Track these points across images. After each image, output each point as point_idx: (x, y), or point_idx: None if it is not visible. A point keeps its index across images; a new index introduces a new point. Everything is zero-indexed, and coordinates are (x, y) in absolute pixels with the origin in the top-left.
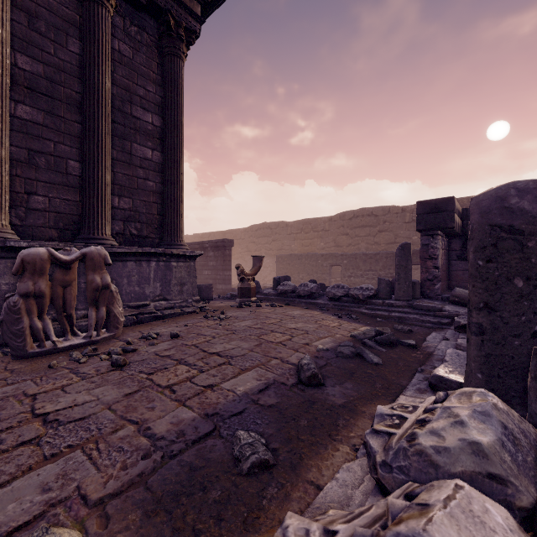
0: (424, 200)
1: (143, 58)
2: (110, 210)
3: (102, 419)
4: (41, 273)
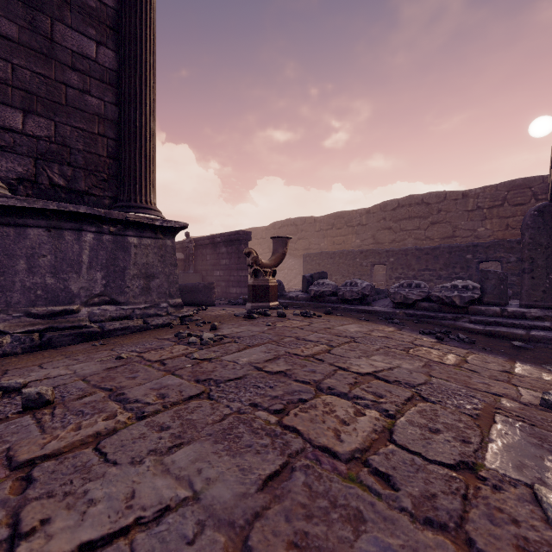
0: None
1: None
2: None
3: None
4: None
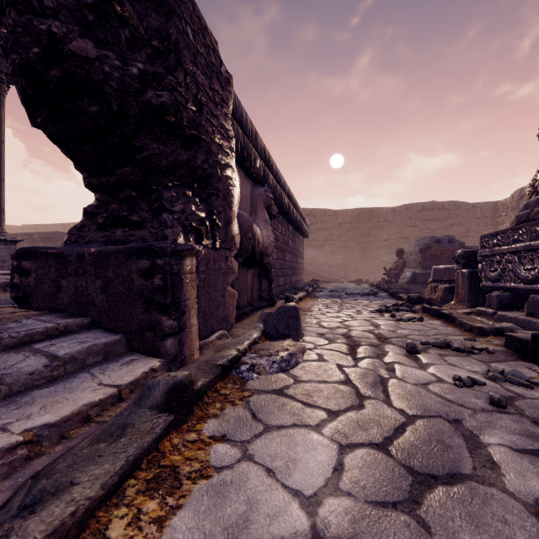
0: None
1: None
2: None
3: None
4: None
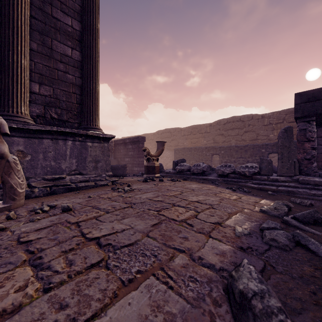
0: (301, 92)
1: None
2: (28, 93)
3: None
4: None
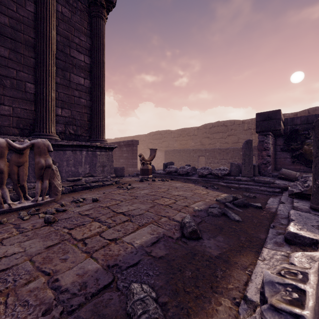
0: (260, 112)
1: (78, 18)
2: (55, 116)
3: (21, 271)
4: (1, 156)
